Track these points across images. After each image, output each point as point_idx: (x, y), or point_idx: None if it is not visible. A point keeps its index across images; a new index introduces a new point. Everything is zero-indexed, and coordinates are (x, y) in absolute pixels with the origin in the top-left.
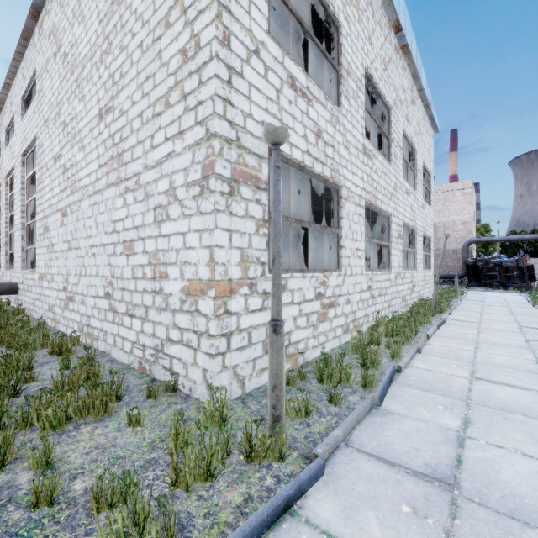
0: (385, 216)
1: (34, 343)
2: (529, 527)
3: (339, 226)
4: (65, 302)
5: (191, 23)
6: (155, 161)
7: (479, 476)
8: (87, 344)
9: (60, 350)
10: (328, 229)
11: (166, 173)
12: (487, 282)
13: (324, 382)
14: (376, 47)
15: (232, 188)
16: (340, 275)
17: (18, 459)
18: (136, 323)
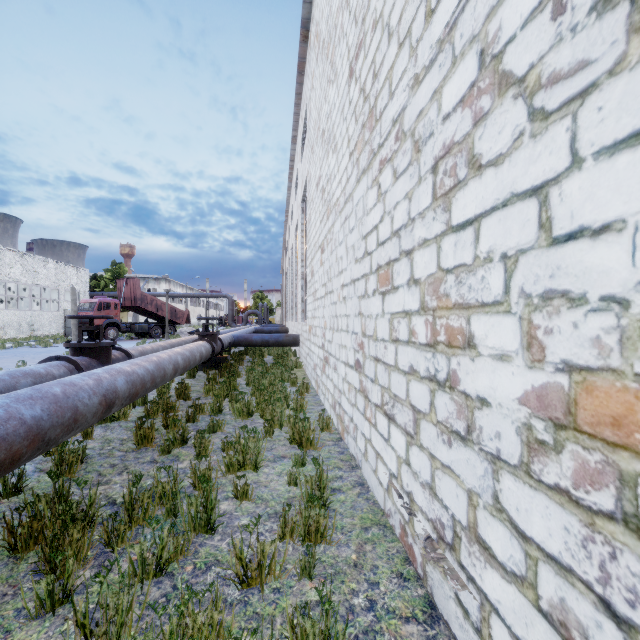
0: None
1: (280, 418)
2: None
3: None
4: (323, 363)
5: None
6: (434, 44)
7: None
8: (338, 430)
9: (301, 440)
10: None
11: (465, 41)
12: None
13: None
14: None
15: None
16: None
17: None
18: (396, 436)
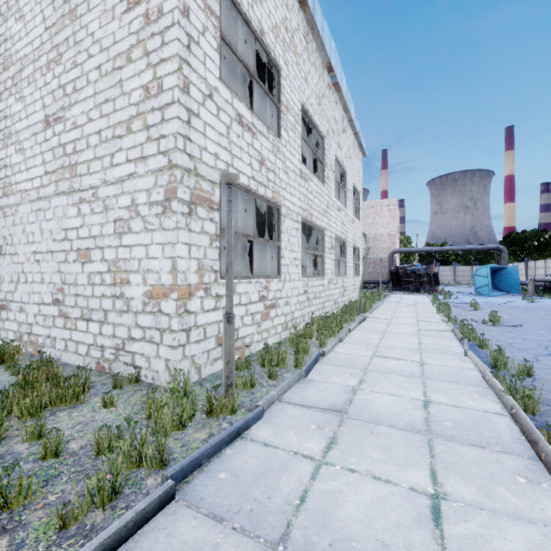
0: (320, 230)
1: None
2: (379, 425)
3: (279, 239)
4: None
5: (154, 67)
6: (115, 178)
7: (360, 407)
8: (27, 353)
9: (2, 359)
10: (270, 242)
11: (127, 191)
12: (406, 287)
13: (265, 366)
14: (311, 85)
15: (191, 209)
16: (280, 281)
17: (6, 438)
18: (93, 326)
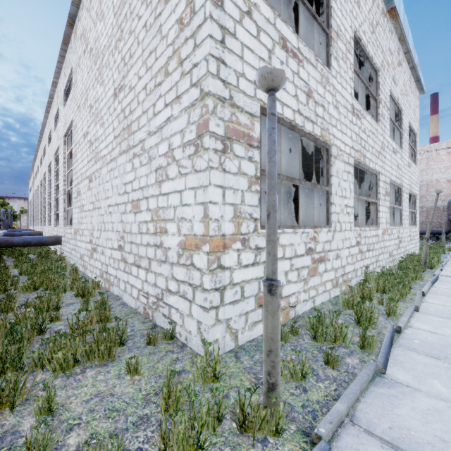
0: (372, 174)
1: (64, 286)
2: None
3: (328, 183)
4: (91, 252)
5: None
6: (156, 127)
7: None
8: (105, 288)
9: (83, 293)
10: (318, 187)
11: (165, 137)
12: None
13: (317, 339)
14: (364, 10)
15: (225, 146)
16: (329, 231)
17: (28, 400)
18: (141, 273)
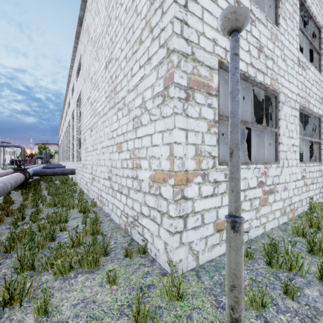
0: (315, 117)
1: (73, 204)
2: None
3: (277, 126)
4: (92, 180)
5: None
6: (133, 86)
7: None
8: (100, 206)
9: (85, 210)
10: (268, 129)
11: (139, 92)
12: None
13: (272, 265)
14: None
15: (188, 95)
16: (278, 166)
17: (33, 298)
18: (123, 198)
